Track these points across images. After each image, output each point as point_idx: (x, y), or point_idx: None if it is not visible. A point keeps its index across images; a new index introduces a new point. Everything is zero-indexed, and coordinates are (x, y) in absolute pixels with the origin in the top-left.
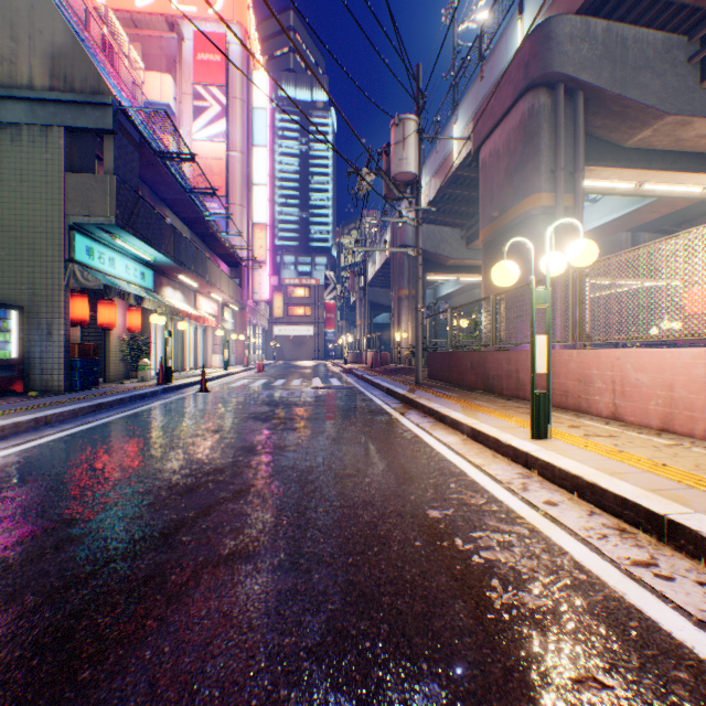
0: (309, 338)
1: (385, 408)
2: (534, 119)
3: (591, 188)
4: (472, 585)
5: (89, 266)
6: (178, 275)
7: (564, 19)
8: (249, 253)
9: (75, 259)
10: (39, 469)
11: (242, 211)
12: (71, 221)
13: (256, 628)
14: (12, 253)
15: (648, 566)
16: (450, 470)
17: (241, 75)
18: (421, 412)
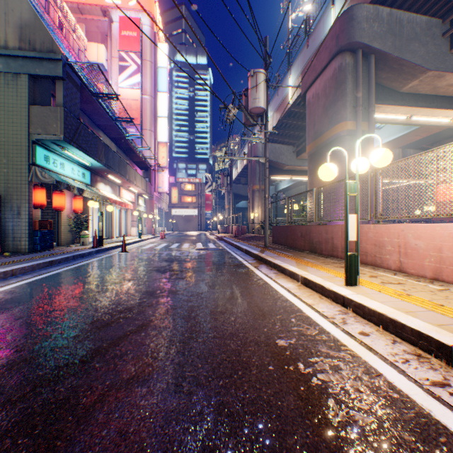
0: (195, 216)
1: (244, 263)
2: (342, 73)
3: (378, 119)
4: (314, 404)
5: (46, 168)
6: (107, 175)
7: (362, 6)
8: (156, 161)
9: (36, 163)
10: None
11: (150, 134)
12: (33, 137)
13: (145, 447)
14: None
15: (443, 386)
16: (291, 308)
17: (150, 45)
18: (269, 266)
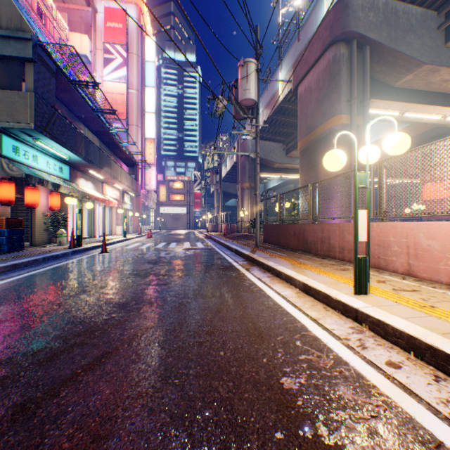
0: (183, 215)
1: (235, 265)
2: (336, 64)
3: (371, 114)
4: None
5: (15, 160)
6: (88, 170)
7: None
8: (143, 158)
9: (2, 154)
10: None
11: (137, 129)
12: None
13: None
14: None
15: None
16: (293, 325)
17: (136, 38)
18: (261, 268)
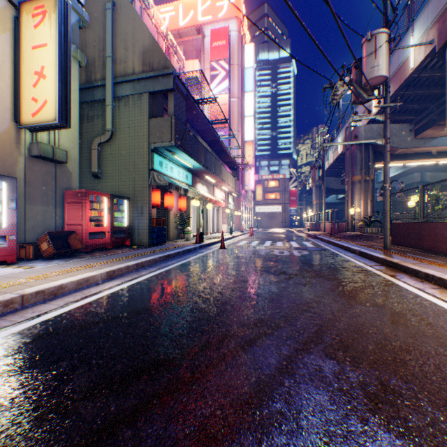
0: (278, 213)
1: (370, 270)
2: None
3: None
4: None
5: (160, 172)
6: (204, 175)
7: None
8: (242, 160)
9: (154, 169)
10: (140, 302)
11: (237, 134)
12: (152, 146)
13: None
14: (125, 168)
15: None
16: None
17: (237, 49)
18: (413, 276)
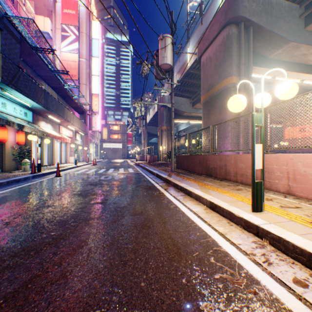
0: (120, 149)
1: (156, 186)
2: (229, 40)
3: (252, 78)
4: None
5: None
6: (47, 115)
7: None
8: (90, 108)
9: None
10: None
11: (86, 87)
12: None
13: None
14: None
15: None
16: (205, 240)
17: (85, 22)
18: (176, 188)
